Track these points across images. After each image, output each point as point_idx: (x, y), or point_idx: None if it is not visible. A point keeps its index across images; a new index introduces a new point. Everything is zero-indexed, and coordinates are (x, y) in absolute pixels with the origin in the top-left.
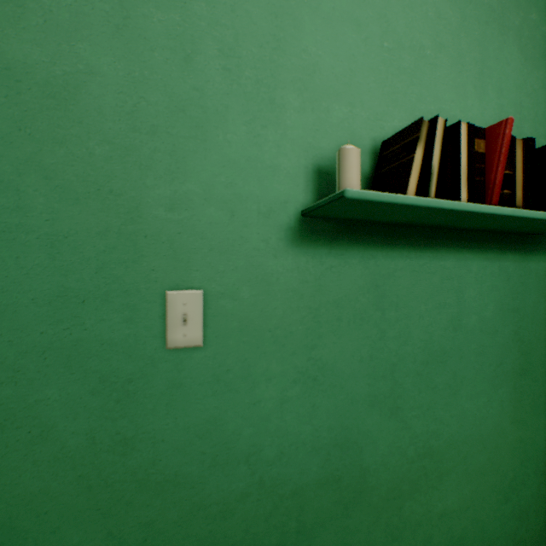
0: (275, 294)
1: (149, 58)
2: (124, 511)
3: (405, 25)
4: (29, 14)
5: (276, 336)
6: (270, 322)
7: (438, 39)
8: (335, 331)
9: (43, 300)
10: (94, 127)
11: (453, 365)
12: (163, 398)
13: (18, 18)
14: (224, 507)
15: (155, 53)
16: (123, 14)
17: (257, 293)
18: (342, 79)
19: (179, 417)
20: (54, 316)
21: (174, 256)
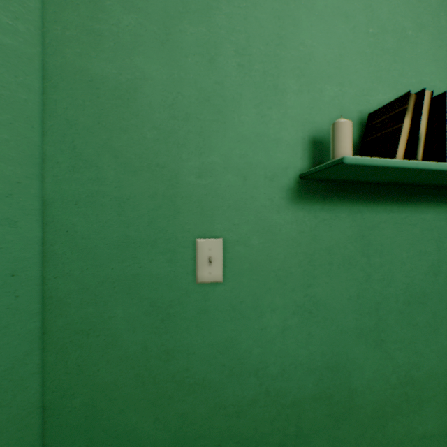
0: (277, 242)
1: (184, 63)
2: (166, 403)
3: (388, 11)
4: (104, 40)
5: (279, 276)
6: (274, 265)
7: (418, 20)
8: (327, 273)
9: (113, 245)
10: (146, 118)
11: (433, 306)
12: (194, 321)
13: (97, 44)
14: (239, 408)
15: (188, 58)
16: (166, 31)
17: (263, 241)
18: (333, 64)
19: (205, 336)
20: (120, 257)
21: (202, 212)
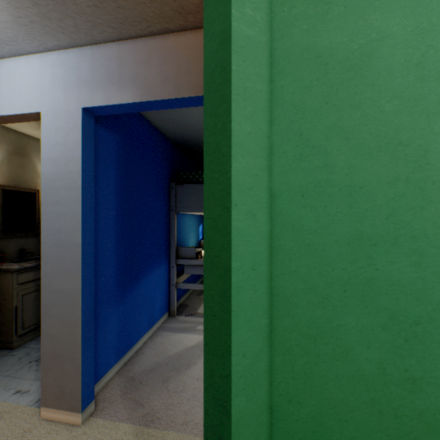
0: None
1: (436, 4)
2: None
3: None
4: (332, 7)
5: None
6: None
7: None
8: None
9: (343, 242)
10: (383, 87)
11: None
12: None
13: (324, 14)
14: None
15: None
16: None
17: None
18: None
19: None
20: (350, 256)
21: None
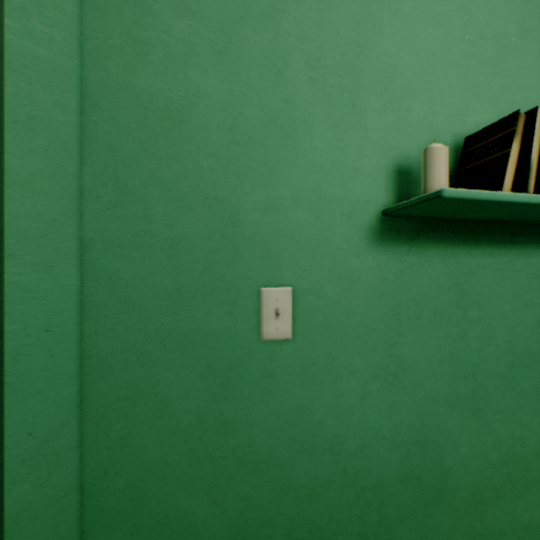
0: (356, 292)
1: (246, 77)
2: (225, 484)
3: (488, 14)
4: (152, 50)
5: (358, 332)
6: (352, 319)
7: (523, 24)
8: (415, 329)
9: (163, 295)
10: (202, 143)
11: None
12: (257, 385)
13: (144, 55)
14: (310, 491)
15: (251, 72)
16: (225, 40)
17: (340, 291)
18: (422, 77)
19: (271, 404)
20: (171, 309)
21: (267, 256)
